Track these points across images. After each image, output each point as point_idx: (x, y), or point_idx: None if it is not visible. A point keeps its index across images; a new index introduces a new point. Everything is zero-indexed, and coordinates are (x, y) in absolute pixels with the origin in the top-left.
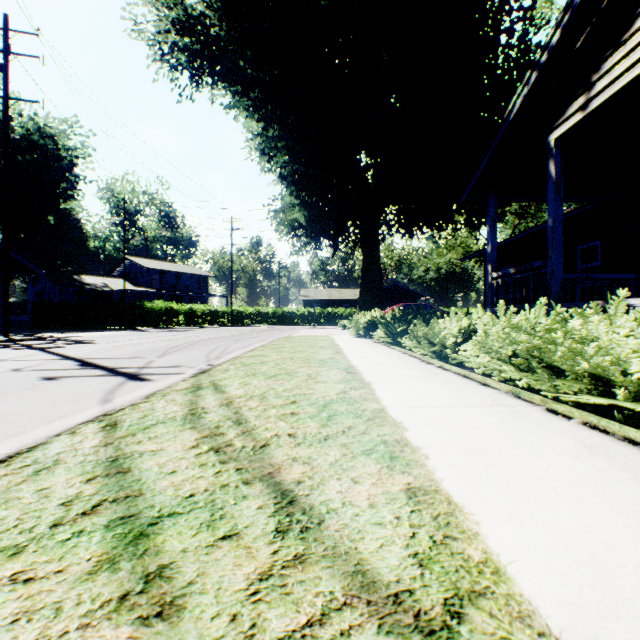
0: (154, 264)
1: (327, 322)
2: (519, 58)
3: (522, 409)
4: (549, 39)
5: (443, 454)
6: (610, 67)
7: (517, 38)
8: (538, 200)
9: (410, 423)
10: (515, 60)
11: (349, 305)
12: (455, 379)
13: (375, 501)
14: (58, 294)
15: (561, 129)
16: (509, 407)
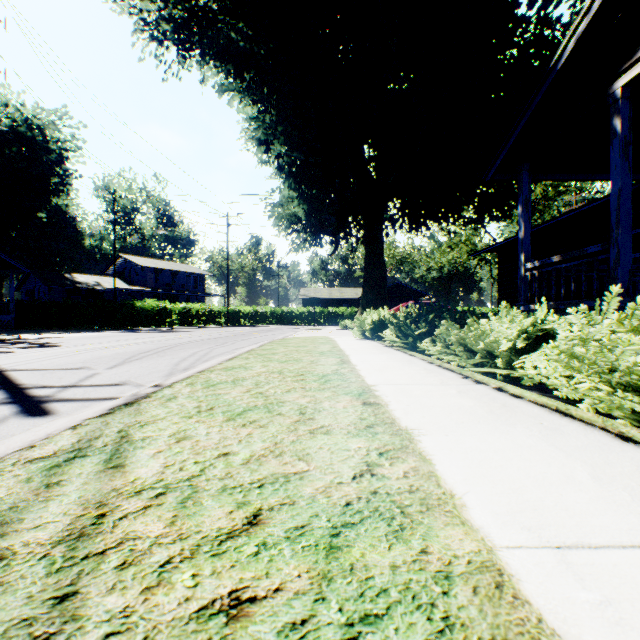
0: (149, 262)
1: (327, 322)
2: (539, 32)
3: None
4: None
5: None
6: None
7: (542, 2)
8: (578, 178)
9: None
10: (534, 35)
11: (350, 305)
12: (555, 421)
13: None
14: (47, 293)
15: (633, 71)
16: None
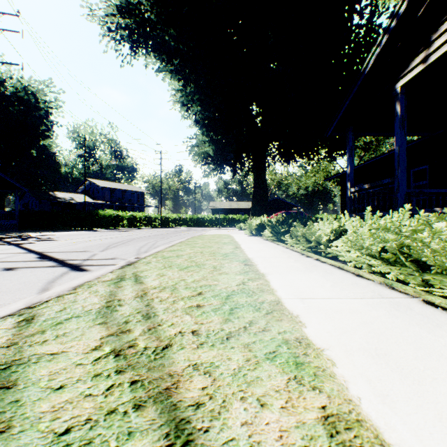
0: (106, 184)
1: (228, 225)
2: (367, 35)
3: (402, 301)
4: (398, 9)
5: (348, 358)
6: (446, 28)
7: (366, 18)
8: (384, 135)
9: (306, 317)
10: (364, 36)
11: (244, 213)
12: (333, 270)
13: (290, 443)
14: (38, 205)
15: (406, 78)
16: (389, 299)
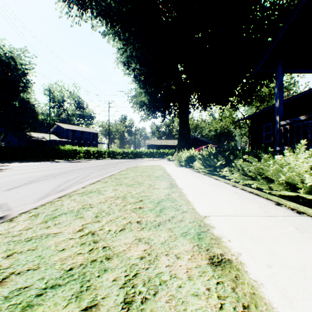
0: (69, 127)
1: (159, 157)
2: (274, 0)
3: None
4: None
5: None
6: None
7: None
8: (309, 71)
9: None
10: (271, 2)
11: (171, 148)
12: None
13: None
14: (17, 142)
15: None
16: None
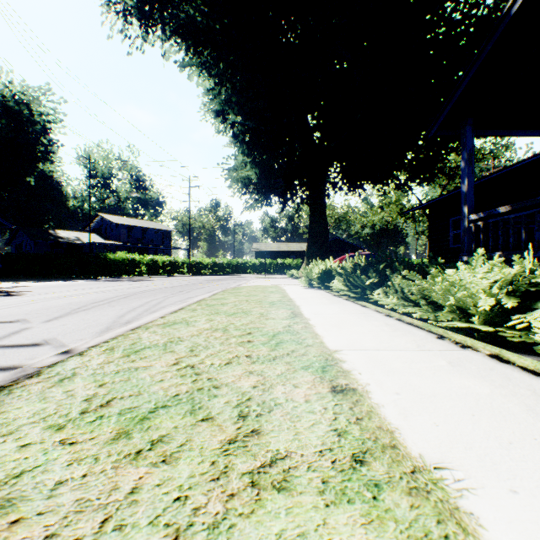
0: (122, 220)
1: (276, 272)
2: (467, 10)
3: None
4: None
5: None
6: None
7: None
8: (517, 134)
9: None
10: (462, 13)
11: (296, 257)
12: None
13: None
14: (33, 246)
15: None
16: None
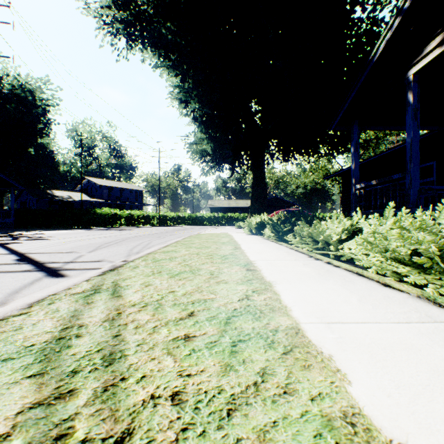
0: (104, 182)
1: (227, 223)
2: (369, 28)
3: None
4: None
5: None
6: None
7: (370, 10)
8: (390, 129)
9: (344, 360)
10: (366, 30)
11: (242, 211)
12: (352, 278)
13: None
14: (35, 203)
15: (419, 65)
16: None
